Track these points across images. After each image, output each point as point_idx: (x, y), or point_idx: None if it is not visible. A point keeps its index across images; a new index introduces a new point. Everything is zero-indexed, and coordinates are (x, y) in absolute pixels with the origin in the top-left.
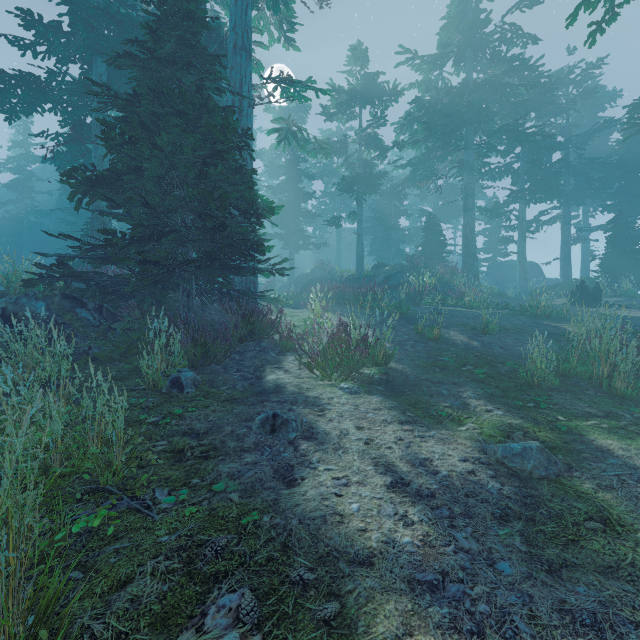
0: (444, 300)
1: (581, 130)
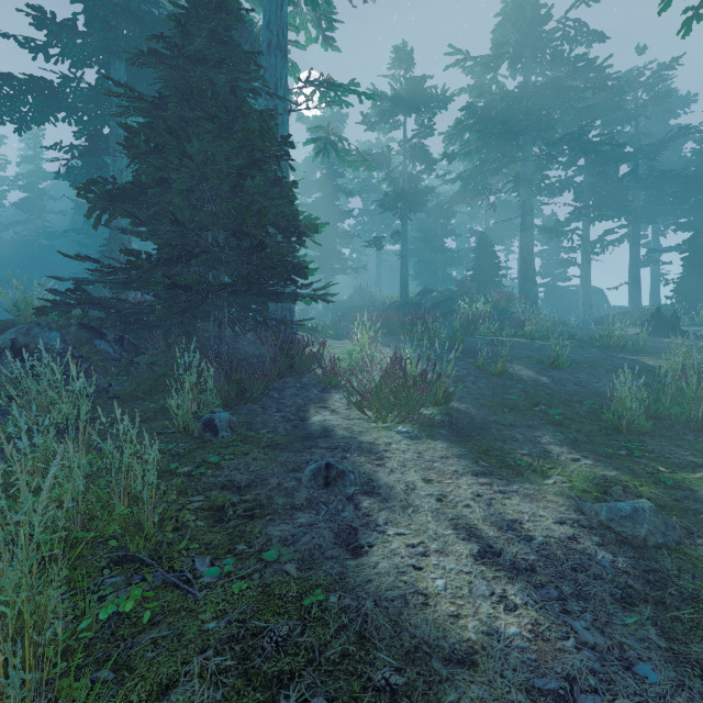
0: (501, 330)
1: (651, 139)
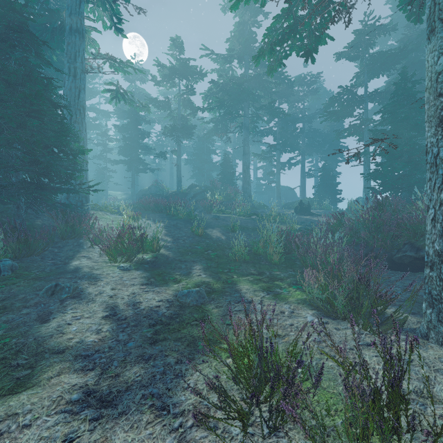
0: (224, 210)
1: (314, 111)
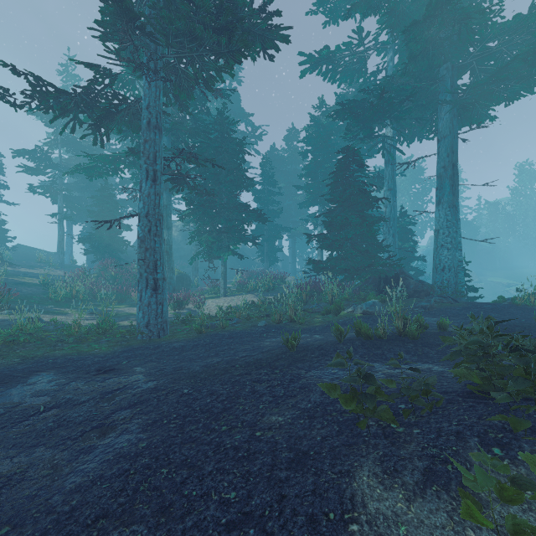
0: None
1: None
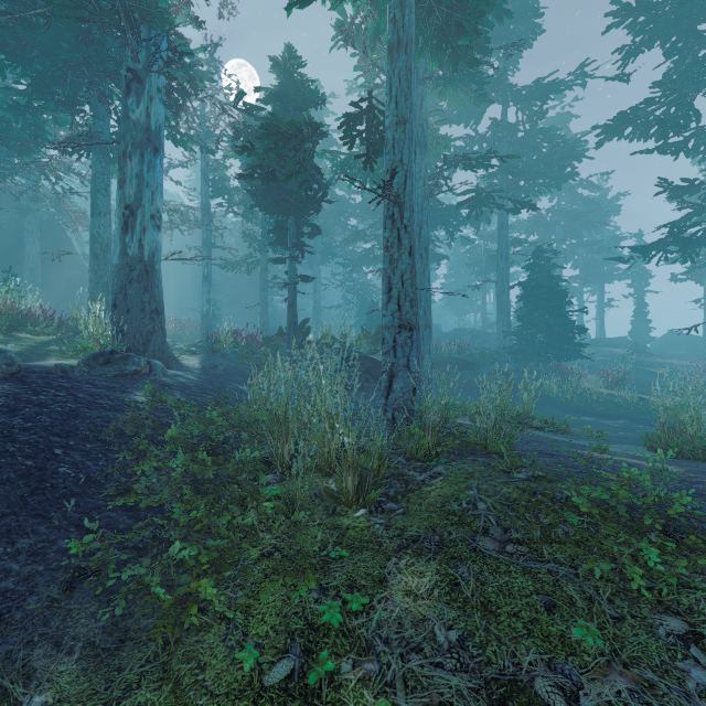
0: None
1: None
